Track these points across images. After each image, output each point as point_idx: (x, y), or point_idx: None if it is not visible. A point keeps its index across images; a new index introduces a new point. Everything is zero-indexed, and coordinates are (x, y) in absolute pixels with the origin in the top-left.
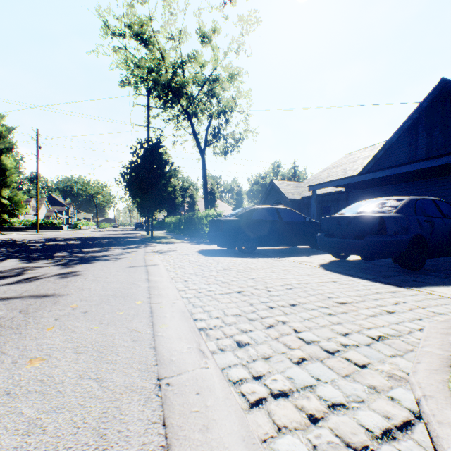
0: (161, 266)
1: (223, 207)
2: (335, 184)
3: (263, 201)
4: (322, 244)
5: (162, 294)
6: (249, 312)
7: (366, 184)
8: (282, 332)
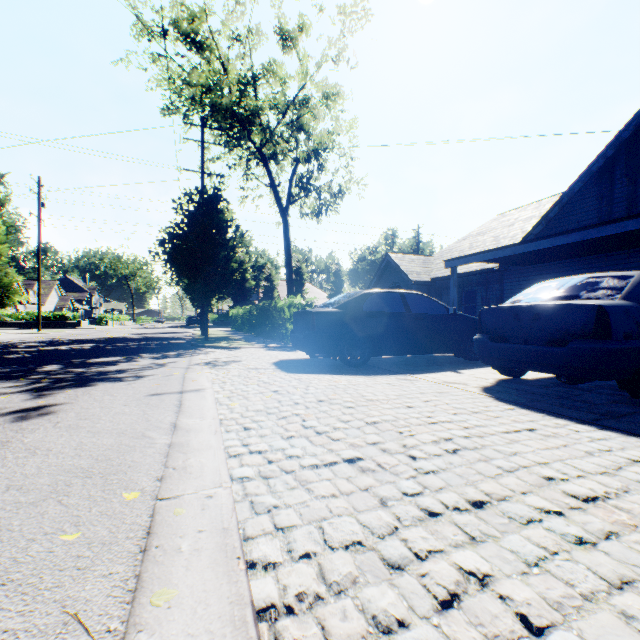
0: (207, 393)
1: (314, 294)
2: (488, 256)
3: (374, 285)
4: (485, 354)
5: (190, 469)
6: (384, 533)
7: (532, 258)
8: (493, 635)
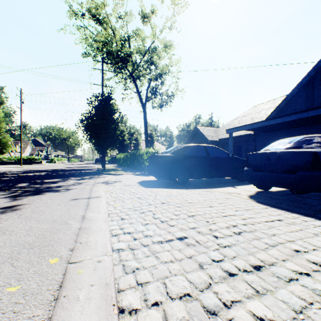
0: (102, 199)
1: (159, 147)
2: (249, 127)
3: (190, 142)
4: (250, 178)
5: (89, 243)
6: (203, 288)
7: (271, 128)
8: None
